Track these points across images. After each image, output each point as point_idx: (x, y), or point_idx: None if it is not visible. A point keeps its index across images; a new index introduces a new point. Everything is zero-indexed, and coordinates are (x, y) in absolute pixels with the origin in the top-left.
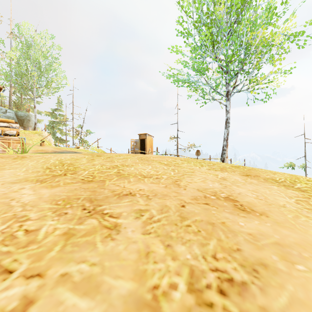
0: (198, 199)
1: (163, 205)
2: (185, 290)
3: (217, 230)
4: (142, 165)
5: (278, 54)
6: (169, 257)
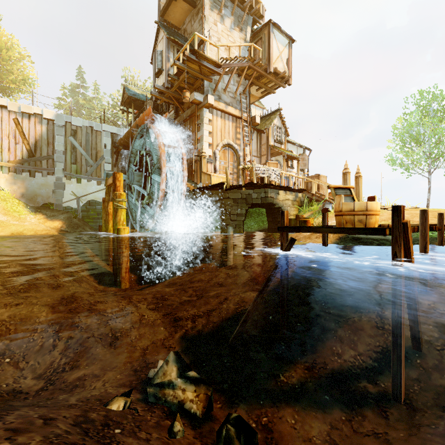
0: None
1: None
2: None
3: None
4: None
5: None
6: None
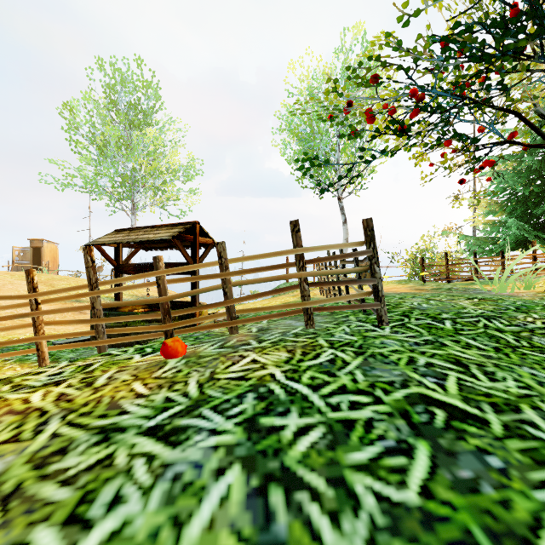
0: None
1: None
2: None
3: None
4: None
5: (185, 176)
6: None
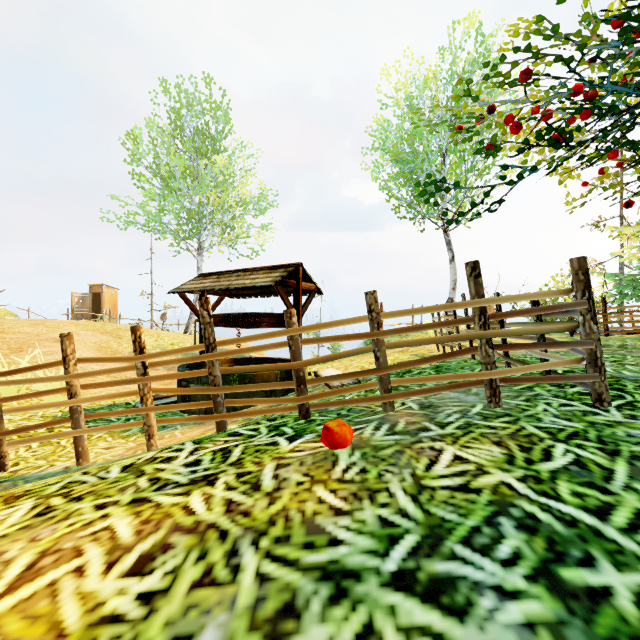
0: (41, 339)
1: (18, 340)
2: (7, 348)
3: (33, 344)
4: (26, 328)
5: (257, 210)
6: (7, 346)
